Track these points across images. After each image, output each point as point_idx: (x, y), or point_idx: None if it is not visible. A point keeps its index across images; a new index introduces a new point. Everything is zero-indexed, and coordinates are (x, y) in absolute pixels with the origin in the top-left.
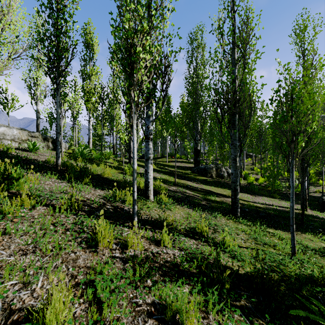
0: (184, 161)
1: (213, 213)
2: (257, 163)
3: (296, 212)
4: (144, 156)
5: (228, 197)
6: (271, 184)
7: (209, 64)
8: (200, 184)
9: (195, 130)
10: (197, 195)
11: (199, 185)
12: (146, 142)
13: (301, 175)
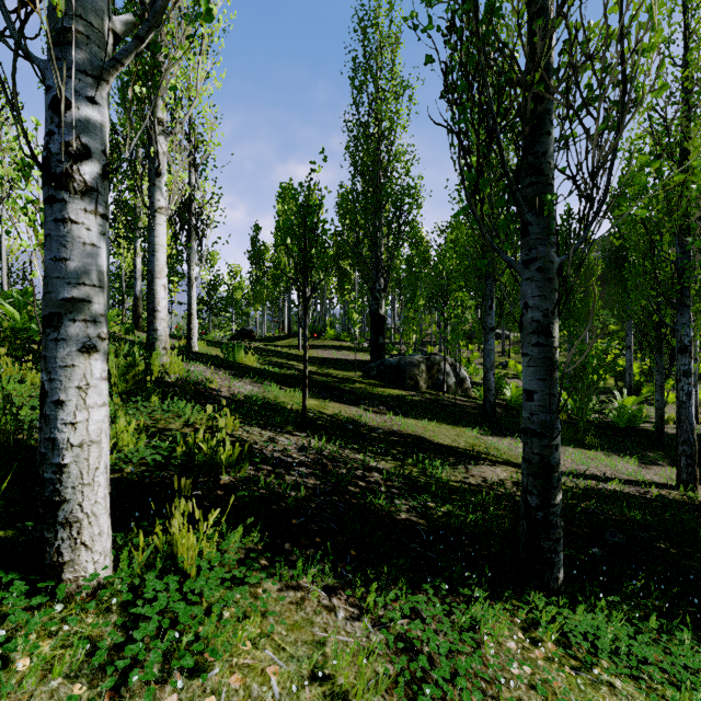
0: (345, 345)
1: (458, 606)
2: (513, 352)
3: (677, 498)
4: (244, 333)
5: (476, 460)
6: (578, 407)
7: (410, 95)
8: (388, 415)
9: (374, 263)
10: (378, 468)
11: (383, 419)
12: (47, 205)
13: (679, 386)
